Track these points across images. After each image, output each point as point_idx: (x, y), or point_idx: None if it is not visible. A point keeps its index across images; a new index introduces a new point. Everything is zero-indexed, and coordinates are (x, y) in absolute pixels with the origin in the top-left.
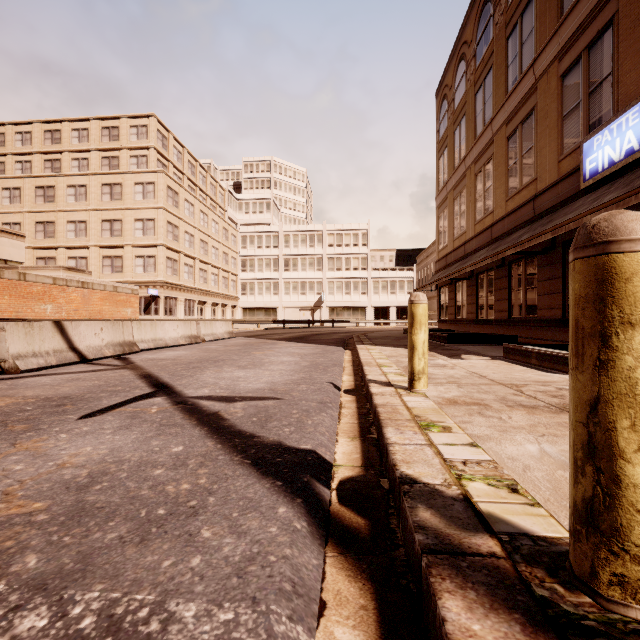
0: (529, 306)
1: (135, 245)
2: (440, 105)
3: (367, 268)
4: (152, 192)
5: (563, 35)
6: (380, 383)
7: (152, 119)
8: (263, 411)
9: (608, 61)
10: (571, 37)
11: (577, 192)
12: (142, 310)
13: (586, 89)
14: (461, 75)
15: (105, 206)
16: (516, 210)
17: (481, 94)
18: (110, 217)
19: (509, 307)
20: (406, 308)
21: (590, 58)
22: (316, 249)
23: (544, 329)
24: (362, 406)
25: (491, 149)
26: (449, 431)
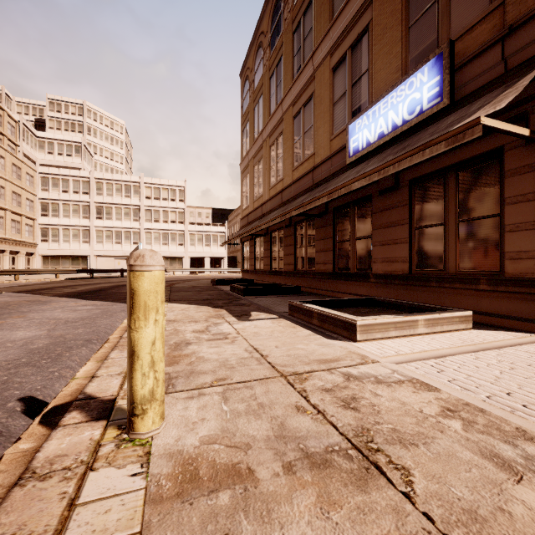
0: (309, 261)
1: None
2: (243, 84)
3: (184, 222)
4: None
5: (334, 34)
6: (91, 408)
7: None
8: None
9: (365, 60)
10: (339, 37)
11: (344, 167)
12: None
13: (350, 81)
14: (259, 60)
15: None
16: (300, 179)
17: (274, 78)
18: None
19: (295, 261)
20: (219, 258)
21: (353, 56)
22: (133, 200)
23: (320, 280)
24: None
25: (282, 126)
26: None
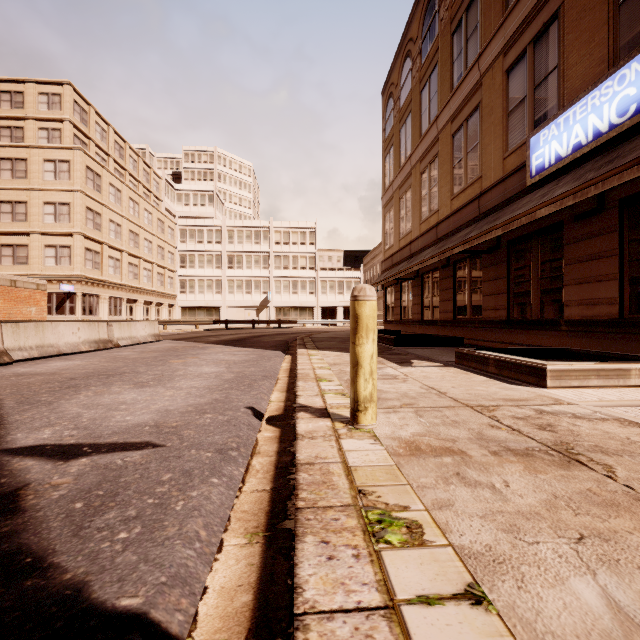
0: (474, 307)
1: (44, 232)
2: (386, 103)
3: (315, 267)
4: (66, 172)
5: (508, 29)
6: (313, 411)
7: (67, 87)
8: (110, 480)
9: (554, 54)
10: (516, 31)
11: (523, 190)
12: (53, 309)
13: (531, 84)
14: (407, 73)
15: (4, 184)
16: (461, 209)
17: (426, 91)
18: (11, 198)
19: (454, 308)
20: None
21: (535, 52)
22: (262, 246)
23: (489, 330)
24: (285, 449)
25: (436, 147)
26: (420, 540)
